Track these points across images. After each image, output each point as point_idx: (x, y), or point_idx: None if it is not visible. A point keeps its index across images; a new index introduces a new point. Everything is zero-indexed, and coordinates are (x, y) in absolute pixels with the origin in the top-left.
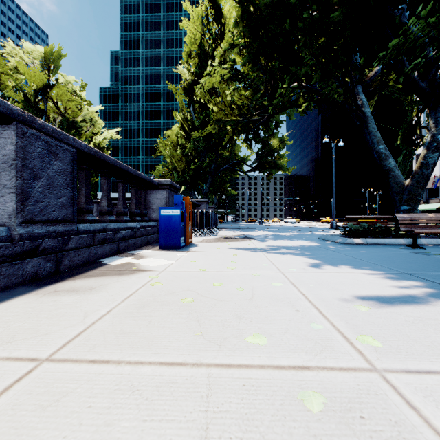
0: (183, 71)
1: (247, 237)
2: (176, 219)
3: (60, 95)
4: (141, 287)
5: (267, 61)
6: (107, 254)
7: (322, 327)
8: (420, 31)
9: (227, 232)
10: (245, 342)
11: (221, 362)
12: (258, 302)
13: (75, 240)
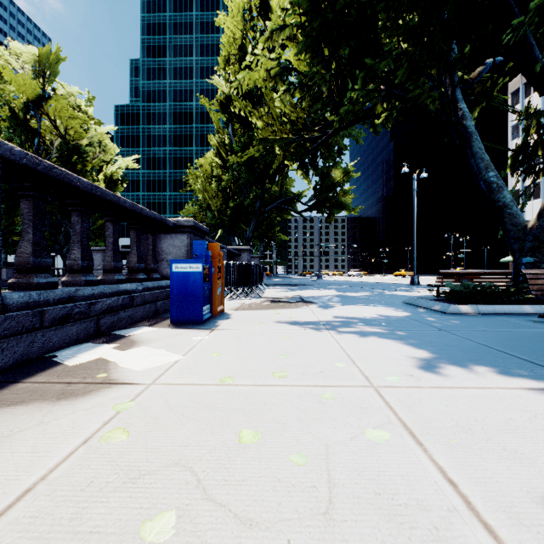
0: (219, 82)
1: (303, 300)
2: (196, 278)
3: (59, 110)
4: (73, 451)
5: (333, 50)
6: (73, 340)
7: None
8: None
9: (275, 290)
10: None
11: None
12: (349, 537)
13: None
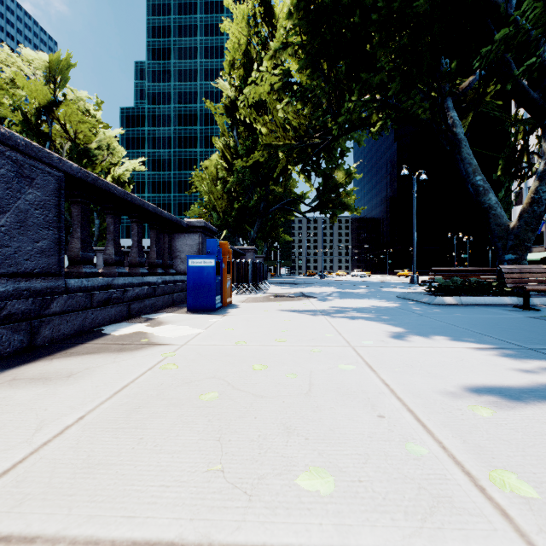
0: (224, 85)
1: (304, 295)
2: (209, 272)
3: (69, 115)
4: (144, 373)
5: (331, 66)
6: (112, 320)
7: (425, 452)
8: (537, 18)
9: (279, 288)
10: (296, 486)
11: (248, 541)
12: (318, 400)
13: (61, 302)
